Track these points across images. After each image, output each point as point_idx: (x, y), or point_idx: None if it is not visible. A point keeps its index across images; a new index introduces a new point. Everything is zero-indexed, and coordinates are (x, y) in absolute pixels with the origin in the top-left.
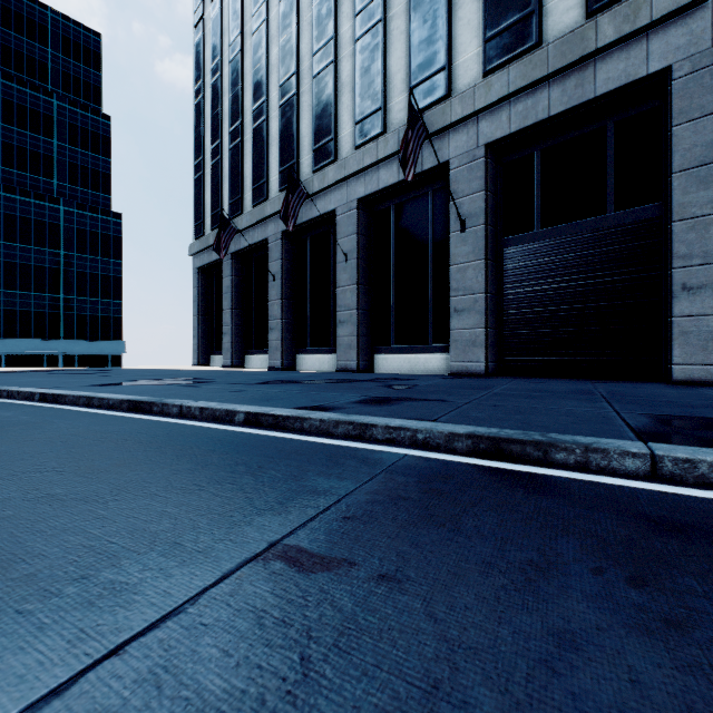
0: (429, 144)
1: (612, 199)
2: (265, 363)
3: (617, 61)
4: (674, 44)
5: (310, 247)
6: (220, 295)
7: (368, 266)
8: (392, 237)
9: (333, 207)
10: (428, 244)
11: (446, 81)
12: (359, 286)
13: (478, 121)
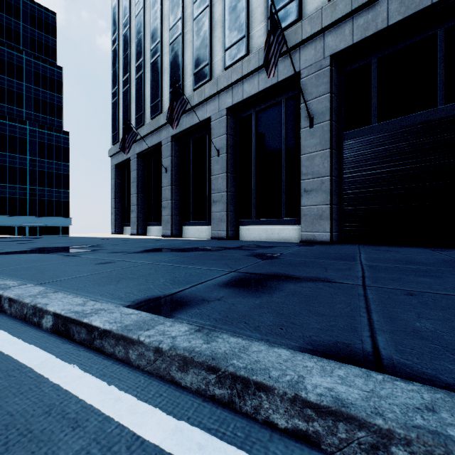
0: (283, 60)
1: (442, 94)
2: (160, 232)
3: None
4: None
5: (192, 147)
6: (130, 184)
7: (234, 159)
8: (253, 137)
9: (208, 115)
10: (281, 140)
11: (297, 8)
12: (228, 174)
13: (324, 37)
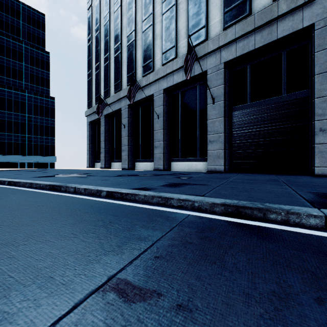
0: (197, 62)
1: (285, 88)
2: (120, 166)
3: (288, 21)
4: (316, 12)
5: (141, 112)
6: (99, 135)
7: (168, 121)
8: (180, 107)
9: (152, 93)
10: (197, 110)
11: (205, 33)
12: (164, 130)
13: (221, 51)
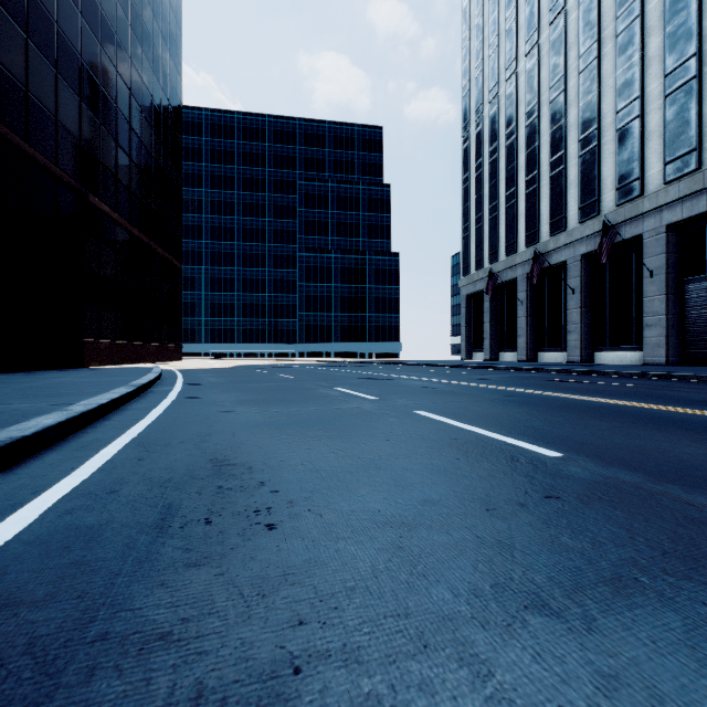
0: (629, 223)
1: None
2: (514, 358)
3: None
4: None
5: (547, 282)
6: (479, 313)
7: (589, 295)
8: (607, 277)
9: (563, 259)
10: (632, 281)
11: (639, 187)
12: (582, 309)
13: (661, 211)
